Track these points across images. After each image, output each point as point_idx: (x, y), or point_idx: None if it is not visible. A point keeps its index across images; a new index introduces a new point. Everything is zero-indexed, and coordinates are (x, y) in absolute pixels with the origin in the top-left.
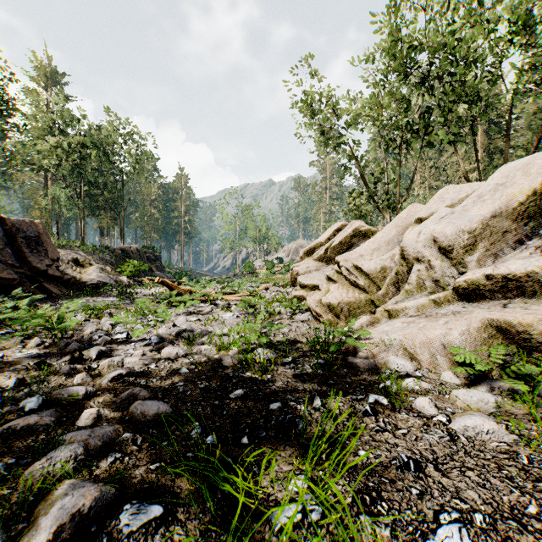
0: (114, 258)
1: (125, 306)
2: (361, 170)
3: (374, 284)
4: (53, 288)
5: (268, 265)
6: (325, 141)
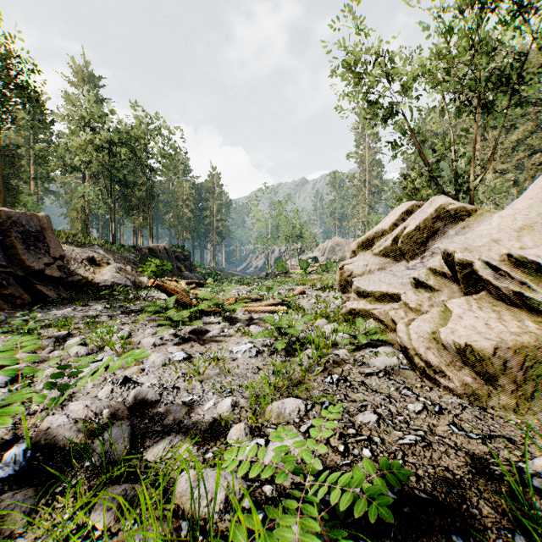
0: (140, 257)
1: (108, 319)
2: (419, 146)
3: None
4: (49, 291)
5: (302, 264)
6: (374, 112)
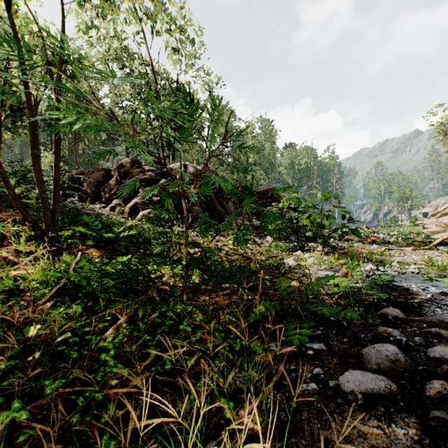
0: None
1: None
2: None
3: (446, 226)
4: None
5: (411, 219)
6: None
